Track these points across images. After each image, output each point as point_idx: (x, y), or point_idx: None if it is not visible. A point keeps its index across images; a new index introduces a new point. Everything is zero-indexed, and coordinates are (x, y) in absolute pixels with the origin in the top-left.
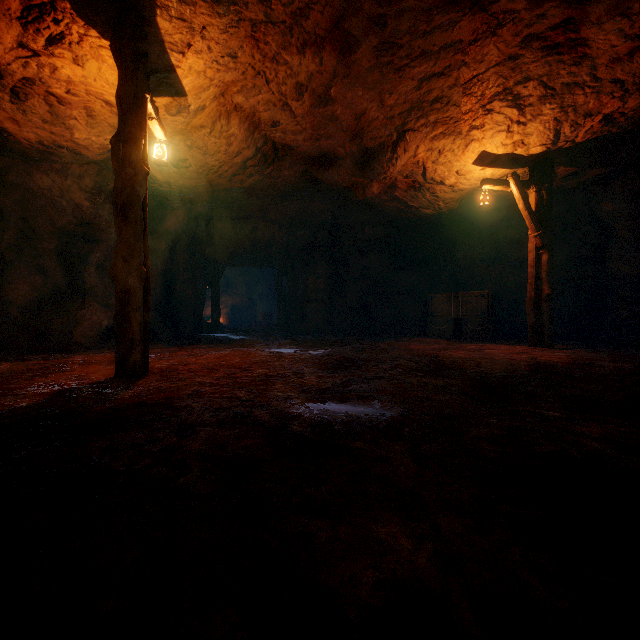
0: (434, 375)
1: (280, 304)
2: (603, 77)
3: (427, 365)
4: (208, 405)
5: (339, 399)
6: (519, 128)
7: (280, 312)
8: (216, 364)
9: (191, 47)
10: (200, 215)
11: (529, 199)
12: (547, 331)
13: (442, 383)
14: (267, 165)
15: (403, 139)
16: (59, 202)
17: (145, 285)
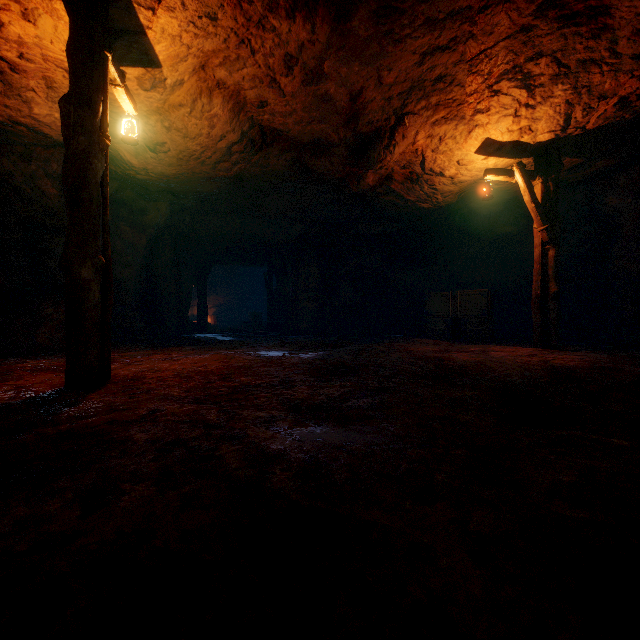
0: (446, 384)
1: (270, 303)
2: (624, 52)
3: (433, 370)
4: (159, 436)
5: (337, 420)
6: (527, 112)
7: (270, 312)
8: (192, 370)
9: (162, 2)
10: (184, 208)
11: (535, 191)
12: (554, 331)
13: (459, 395)
14: (254, 152)
15: (402, 124)
16: (23, 189)
17: (104, 278)
